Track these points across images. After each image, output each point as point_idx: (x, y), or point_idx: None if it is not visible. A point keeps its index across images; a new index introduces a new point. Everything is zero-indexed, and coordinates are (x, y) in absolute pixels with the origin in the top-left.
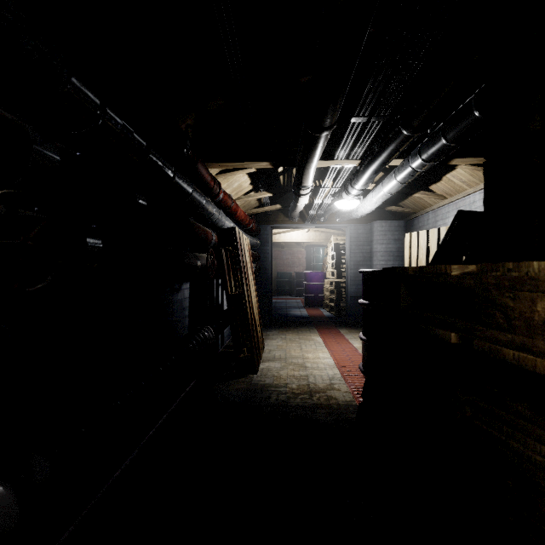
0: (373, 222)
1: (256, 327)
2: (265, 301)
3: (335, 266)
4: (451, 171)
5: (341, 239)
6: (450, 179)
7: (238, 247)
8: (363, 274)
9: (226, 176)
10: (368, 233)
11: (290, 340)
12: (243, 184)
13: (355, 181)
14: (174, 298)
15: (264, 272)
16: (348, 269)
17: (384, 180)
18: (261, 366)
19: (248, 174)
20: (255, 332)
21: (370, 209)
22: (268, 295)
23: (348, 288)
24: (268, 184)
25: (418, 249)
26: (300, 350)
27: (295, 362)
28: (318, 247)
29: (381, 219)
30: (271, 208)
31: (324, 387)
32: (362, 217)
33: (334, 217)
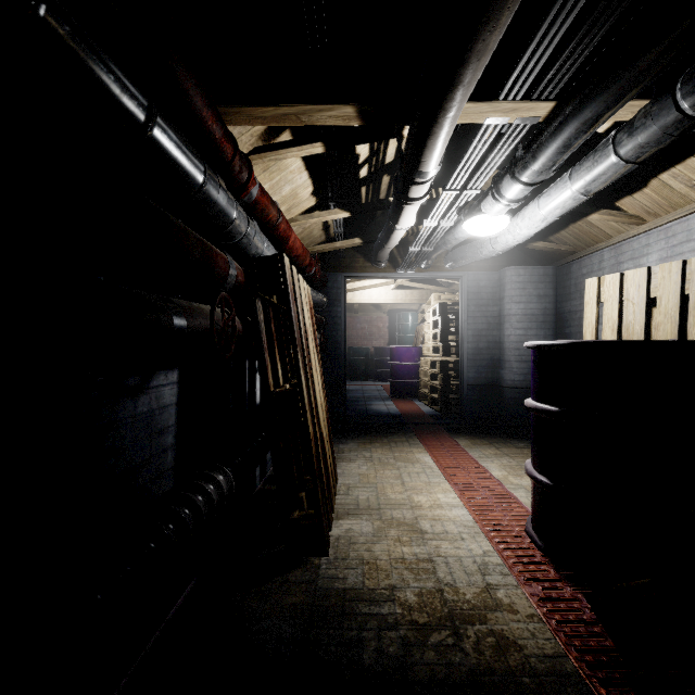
0: (504, 269)
1: (324, 450)
2: (334, 393)
3: (440, 337)
4: (674, 166)
5: (445, 299)
6: (667, 182)
7: (287, 295)
8: (539, 351)
9: (267, 162)
10: (494, 287)
11: (380, 462)
12: (299, 191)
13: (527, 163)
14: (121, 412)
15: (333, 347)
16: (464, 342)
17: (576, 166)
18: (333, 531)
19: (308, 169)
20: (322, 464)
21: (523, 236)
22: (340, 383)
23: (464, 371)
24: (342, 200)
25: (621, 304)
26: (401, 486)
27: (399, 518)
28: (406, 312)
29: (514, 265)
30: (345, 243)
31: (477, 598)
32: (485, 262)
33: (442, 262)
